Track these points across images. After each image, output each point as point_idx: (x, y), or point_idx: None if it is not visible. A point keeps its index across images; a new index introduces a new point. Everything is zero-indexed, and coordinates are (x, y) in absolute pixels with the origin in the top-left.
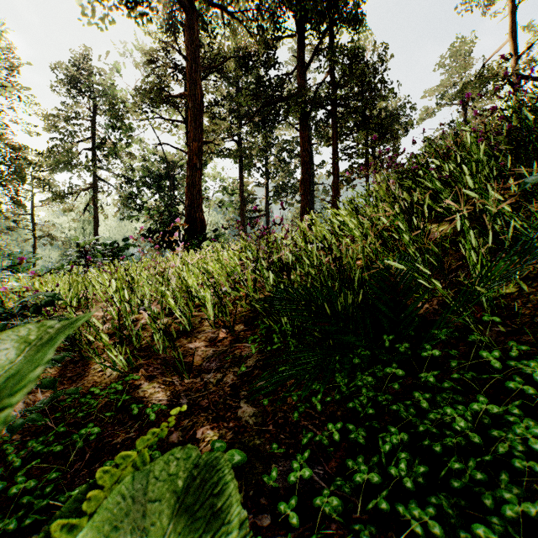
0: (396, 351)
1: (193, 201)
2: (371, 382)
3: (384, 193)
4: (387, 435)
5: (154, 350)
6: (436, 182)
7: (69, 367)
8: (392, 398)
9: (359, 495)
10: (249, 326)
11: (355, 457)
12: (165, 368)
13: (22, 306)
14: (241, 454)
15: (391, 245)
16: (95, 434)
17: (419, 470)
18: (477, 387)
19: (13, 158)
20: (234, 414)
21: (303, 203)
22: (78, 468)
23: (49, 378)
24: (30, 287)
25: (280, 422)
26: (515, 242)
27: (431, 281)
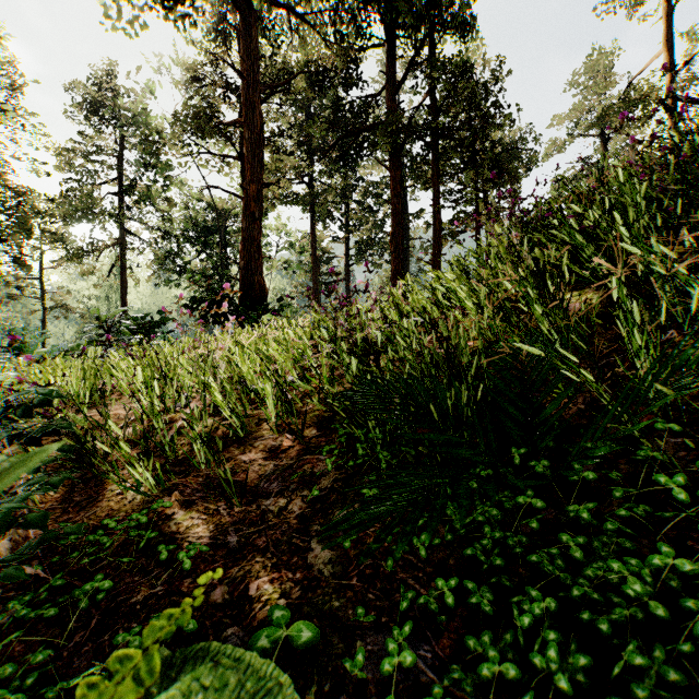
0: (529, 470)
1: (251, 261)
2: (496, 516)
3: (504, 250)
4: (525, 600)
5: (193, 464)
6: (576, 235)
7: (77, 488)
8: (528, 540)
9: (486, 695)
10: (323, 430)
11: (477, 631)
12: (207, 491)
13: (6, 406)
14: (312, 628)
15: (515, 319)
16: (104, 591)
17: (579, 661)
18: (650, 525)
19: (15, 205)
20: (303, 560)
21: (395, 263)
22: (79, 641)
23: (37, 513)
24: (25, 378)
25: (367, 573)
26: (690, 317)
27: (575, 370)
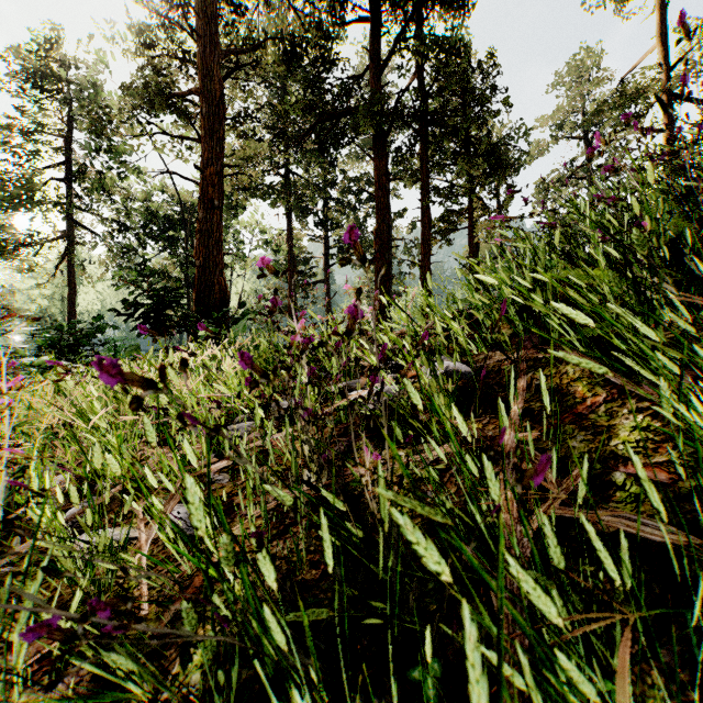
0: None
1: (209, 258)
2: None
3: (655, 225)
4: None
5: None
6: None
7: None
8: None
9: None
10: None
11: None
12: None
13: None
14: None
15: None
16: None
17: None
18: None
19: None
20: None
21: (379, 264)
22: None
23: None
24: None
25: None
26: None
27: None
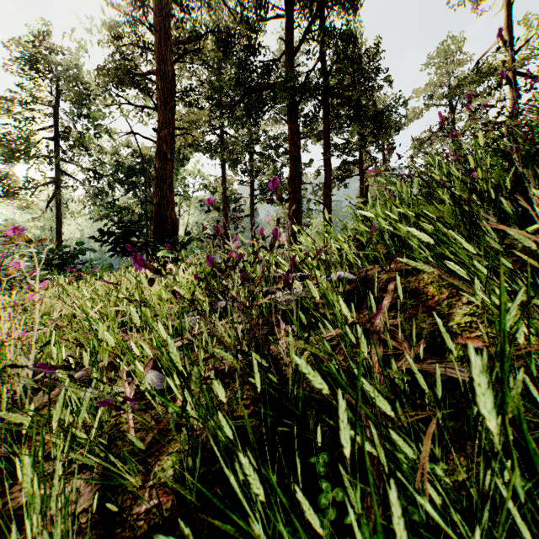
0: None
1: (163, 198)
2: None
3: (484, 175)
4: None
5: None
6: None
7: None
8: None
9: None
10: None
11: None
12: None
13: None
14: None
15: None
16: None
17: None
18: None
19: None
20: None
21: (292, 202)
22: None
23: None
24: None
25: None
26: None
27: None
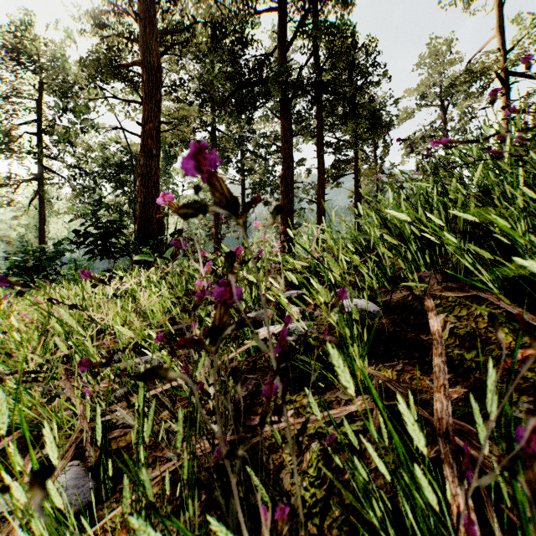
0: None
1: (148, 196)
2: None
3: None
4: None
5: None
6: None
7: None
8: None
9: None
10: None
11: None
12: None
13: None
14: None
15: None
16: None
17: None
18: None
19: None
20: None
21: (284, 201)
22: None
23: None
24: None
25: None
26: None
27: None
